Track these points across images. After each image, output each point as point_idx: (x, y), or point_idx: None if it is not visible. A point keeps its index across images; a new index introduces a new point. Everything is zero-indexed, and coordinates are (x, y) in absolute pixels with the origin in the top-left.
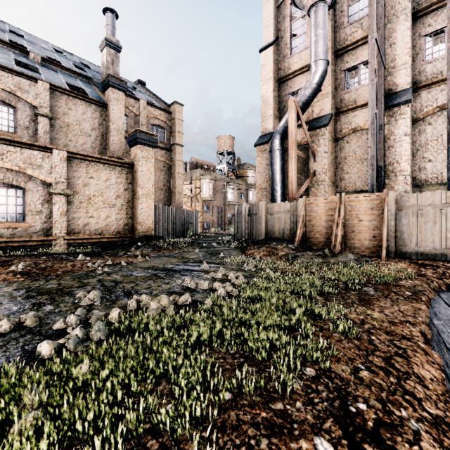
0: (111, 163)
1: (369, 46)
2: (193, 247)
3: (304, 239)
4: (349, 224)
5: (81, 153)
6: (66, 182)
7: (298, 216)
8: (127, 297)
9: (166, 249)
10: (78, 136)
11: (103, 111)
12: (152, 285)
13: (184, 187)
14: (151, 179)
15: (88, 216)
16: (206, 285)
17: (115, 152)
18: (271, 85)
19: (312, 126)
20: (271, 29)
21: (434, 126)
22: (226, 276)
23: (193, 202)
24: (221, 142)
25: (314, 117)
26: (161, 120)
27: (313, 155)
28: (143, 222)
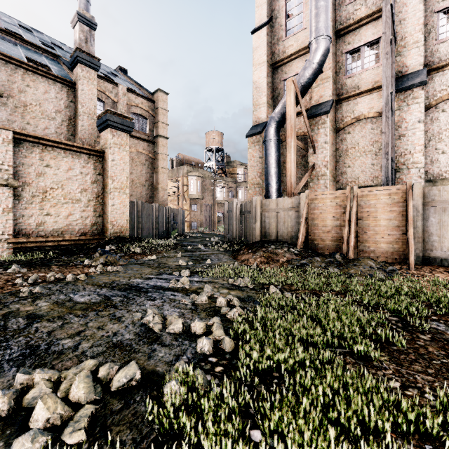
0: (74, 149)
1: (383, 13)
2: (176, 251)
3: (306, 241)
4: (363, 224)
5: (33, 135)
6: (11, 170)
7: (300, 214)
8: (18, 367)
9: (141, 254)
10: (38, 119)
11: (70, 91)
12: (90, 324)
13: (170, 184)
14: (125, 170)
15: (44, 214)
16: (178, 327)
17: (85, 139)
18: (265, 70)
19: (311, 114)
20: (265, 9)
21: (448, 113)
22: (214, 300)
23: (179, 201)
24: (210, 138)
25: (313, 104)
26: (143, 109)
27: (313, 145)
28: (116, 221)
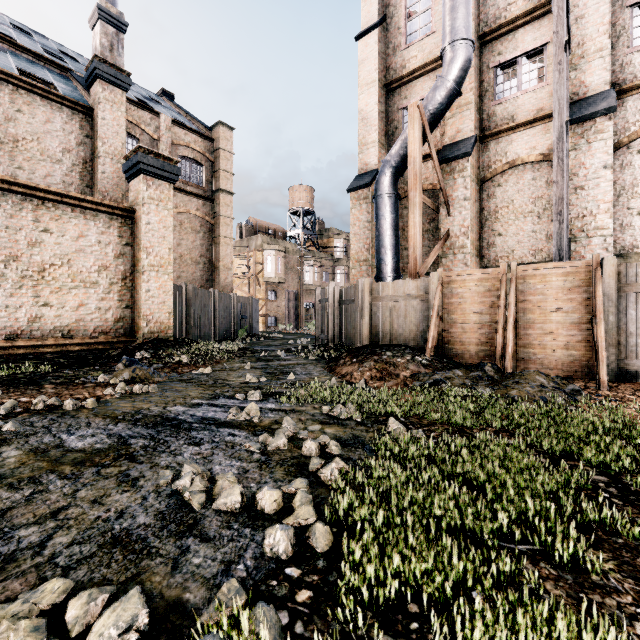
0: (88, 206)
1: (554, 3)
2: (242, 360)
3: (439, 345)
4: (525, 319)
5: (23, 182)
6: None
7: (429, 305)
8: None
9: (189, 366)
10: (36, 162)
11: (85, 121)
12: (81, 493)
13: (238, 262)
14: (167, 238)
15: (40, 304)
16: (234, 500)
17: (108, 193)
18: (375, 93)
19: (444, 157)
20: (375, 3)
21: None
22: (298, 445)
23: (251, 286)
24: (295, 195)
25: (446, 142)
26: (196, 151)
27: (447, 203)
28: (152, 315)
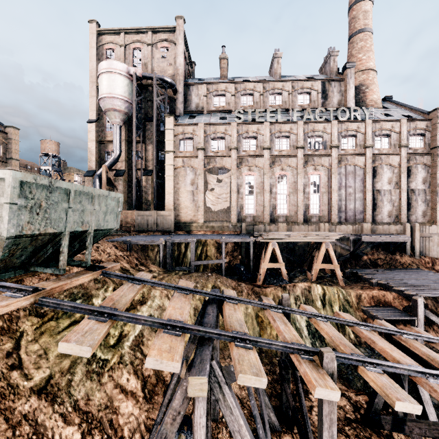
0: None
1: (133, 156)
2: None
3: None
4: (124, 221)
5: None
6: None
7: None
8: None
9: None
10: None
11: None
12: None
13: None
14: None
15: None
16: None
17: None
18: (95, 144)
19: (116, 175)
20: (95, 113)
21: (161, 184)
22: None
23: None
24: (46, 146)
25: (118, 169)
26: None
27: (116, 188)
28: None
